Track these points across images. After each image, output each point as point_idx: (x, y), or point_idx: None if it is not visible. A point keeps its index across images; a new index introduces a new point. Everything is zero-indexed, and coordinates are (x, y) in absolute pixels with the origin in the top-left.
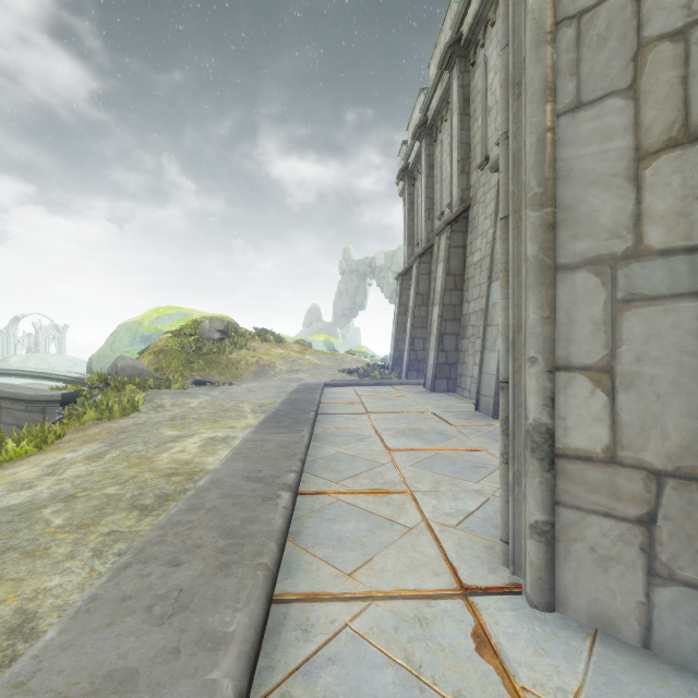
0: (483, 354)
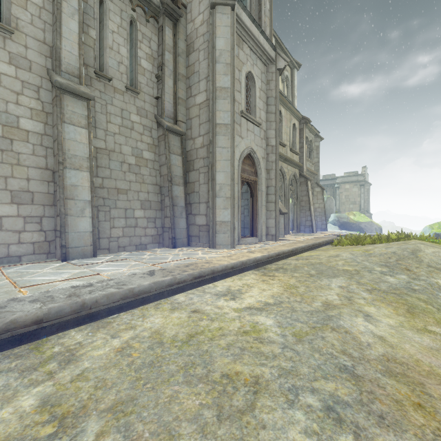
0: (66, 219)
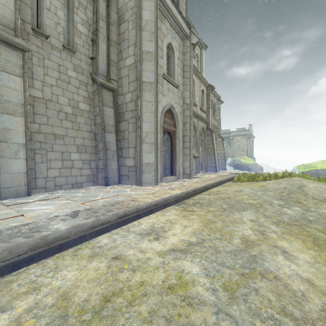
0: None
